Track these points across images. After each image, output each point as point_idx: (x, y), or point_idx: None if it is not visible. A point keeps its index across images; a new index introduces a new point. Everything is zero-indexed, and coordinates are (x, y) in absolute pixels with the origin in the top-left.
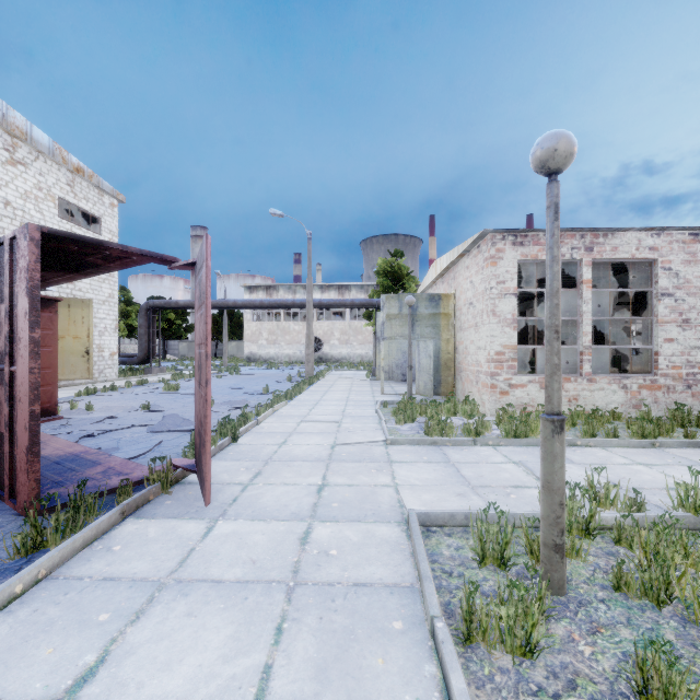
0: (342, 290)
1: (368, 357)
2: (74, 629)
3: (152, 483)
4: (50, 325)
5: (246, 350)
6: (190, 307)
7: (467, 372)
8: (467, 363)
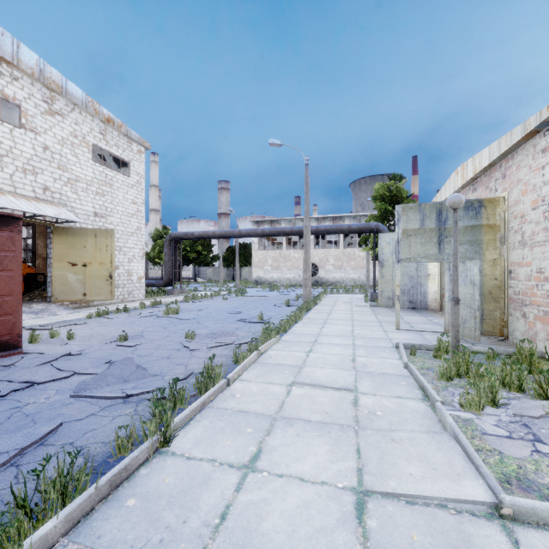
0: (336, 221)
1: (360, 280)
2: None
3: None
4: (11, 246)
5: (254, 274)
6: (204, 238)
7: (544, 307)
8: (544, 294)
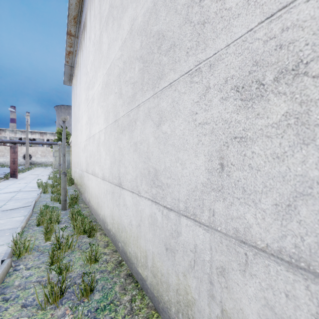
0: (42, 134)
1: None
2: (11, 182)
3: (5, 178)
4: None
5: None
6: None
7: None
8: None
